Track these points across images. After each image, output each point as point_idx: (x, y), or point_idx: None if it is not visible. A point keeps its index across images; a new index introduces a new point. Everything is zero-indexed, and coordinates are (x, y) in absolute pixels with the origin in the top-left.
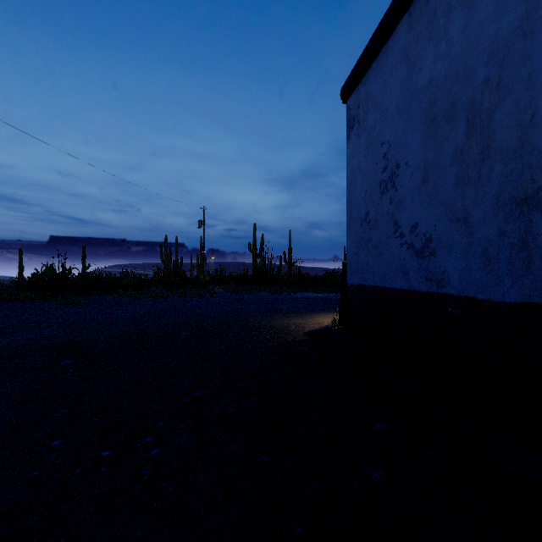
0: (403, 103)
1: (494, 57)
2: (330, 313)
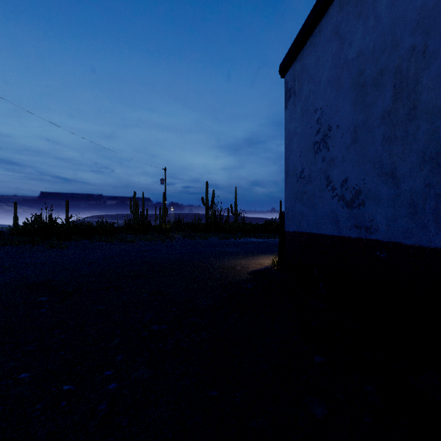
0: (334, 74)
1: (420, 27)
2: (270, 255)
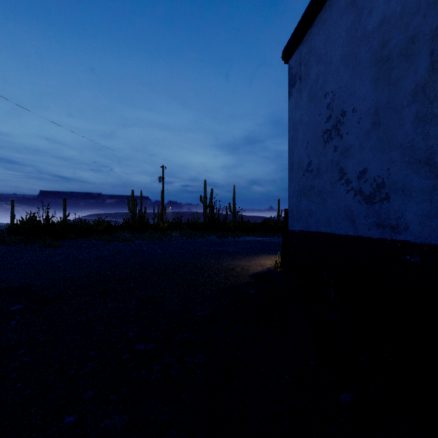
0: (349, 51)
1: None
2: (271, 255)
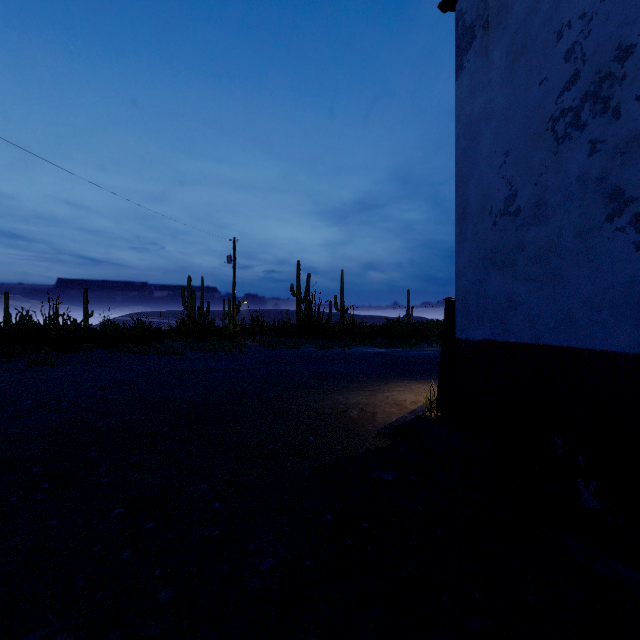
0: None
1: None
2: (409, 382)
